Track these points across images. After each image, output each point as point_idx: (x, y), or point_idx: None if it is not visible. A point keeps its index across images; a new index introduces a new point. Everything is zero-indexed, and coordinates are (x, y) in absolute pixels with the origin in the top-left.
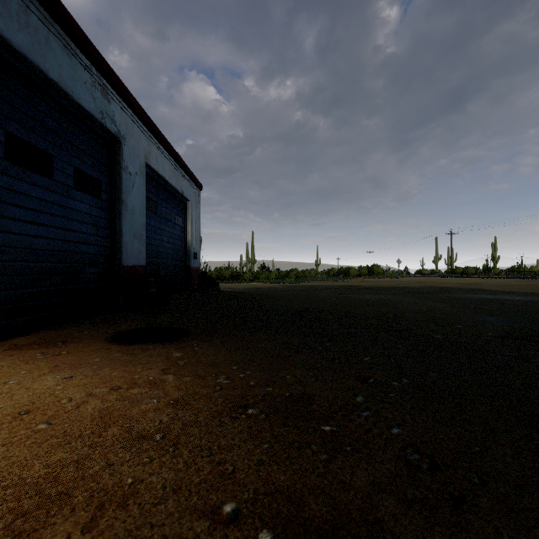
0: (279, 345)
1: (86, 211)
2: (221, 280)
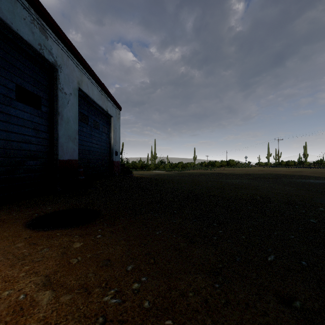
0: (175, 232)
1: (27, 118)
2: (135, 169)
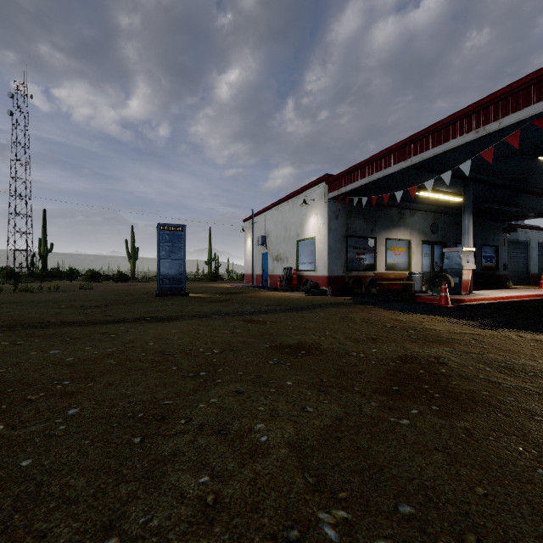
0: None
1: (522, 261)
2: None
